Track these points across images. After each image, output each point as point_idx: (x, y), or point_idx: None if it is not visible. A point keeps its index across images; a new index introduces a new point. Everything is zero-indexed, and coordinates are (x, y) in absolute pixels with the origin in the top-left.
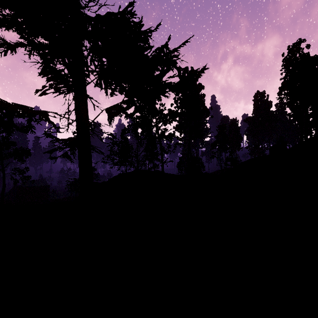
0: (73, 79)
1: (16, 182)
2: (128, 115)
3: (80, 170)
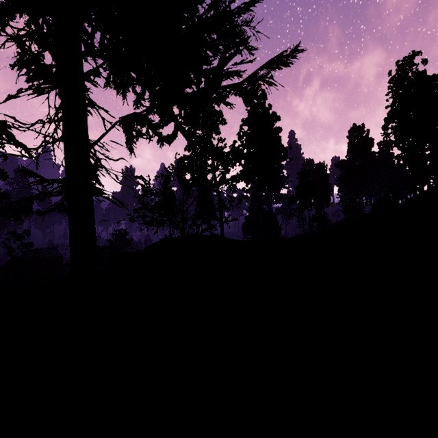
0: (58, 63)
1: (11, 252)
2: (165, 137)
3: (71, 231)
